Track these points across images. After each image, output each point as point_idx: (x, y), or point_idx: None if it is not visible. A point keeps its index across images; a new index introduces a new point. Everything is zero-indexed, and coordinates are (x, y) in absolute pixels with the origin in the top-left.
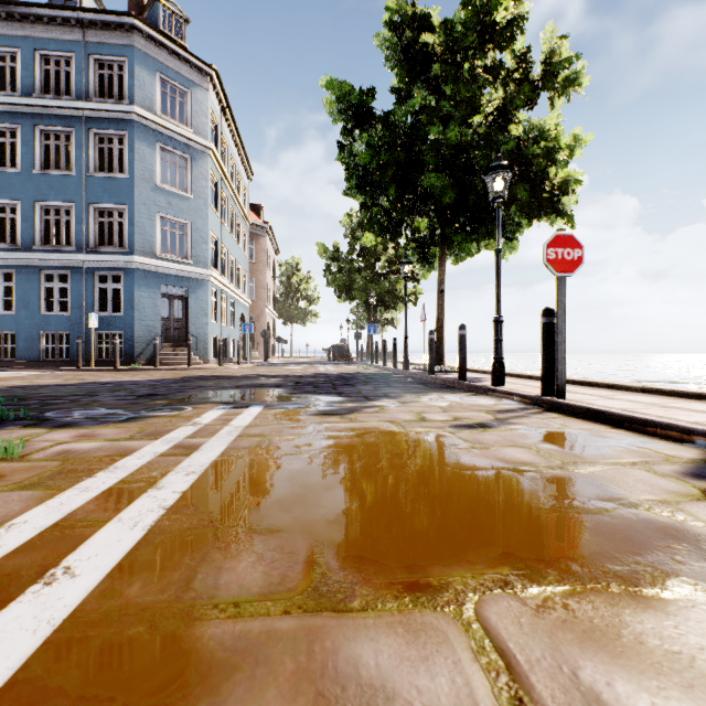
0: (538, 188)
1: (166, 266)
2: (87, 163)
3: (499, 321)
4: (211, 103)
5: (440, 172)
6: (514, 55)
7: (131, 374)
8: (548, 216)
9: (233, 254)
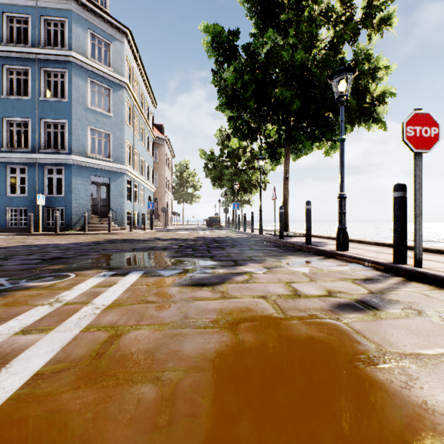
0: (362, 99)
1: (94, 162)
2: (39, 91)
3: (343, 197)
4: (126, 52)
5: (290, 85)
6: (342, 3)
7: (64, 238)
8: (365, 123)
9: (142, 156)
